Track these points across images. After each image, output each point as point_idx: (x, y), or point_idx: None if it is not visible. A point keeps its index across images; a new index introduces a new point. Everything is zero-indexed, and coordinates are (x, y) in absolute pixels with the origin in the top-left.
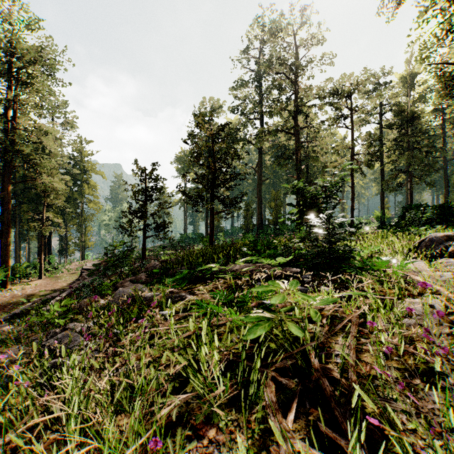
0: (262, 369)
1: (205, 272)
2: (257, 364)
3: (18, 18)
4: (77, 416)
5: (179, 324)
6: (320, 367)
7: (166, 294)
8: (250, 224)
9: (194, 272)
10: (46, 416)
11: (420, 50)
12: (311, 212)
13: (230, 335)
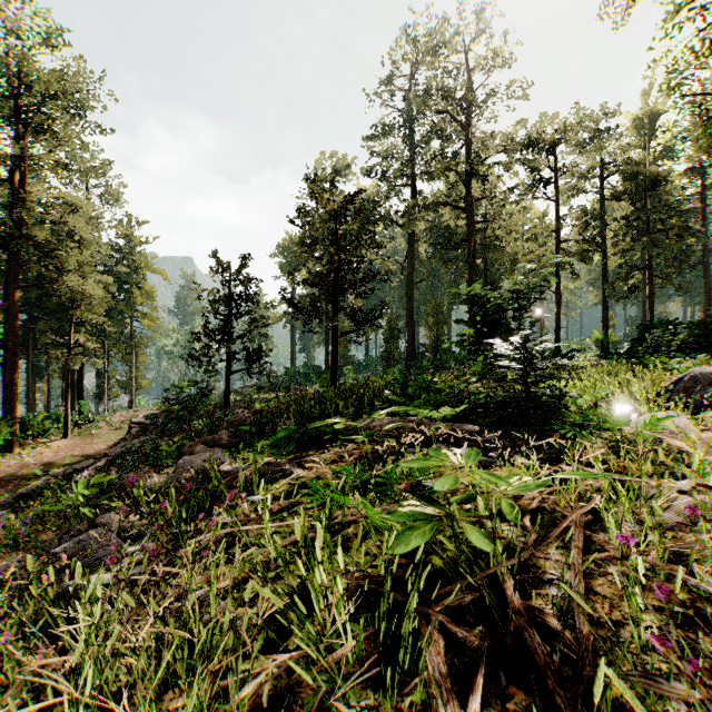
0: (421, 608)
1: (323, 430)
2: (413, 602)
3: (31, 28)
4: (89, 702)
5: (279, 519)
6: (523, 607)
7: (259, 466)
8: (396, 352)
9: (305, 430)
10: (30, 706)
11: (667, 73)
12: (495, 333)
13: (364, 543)
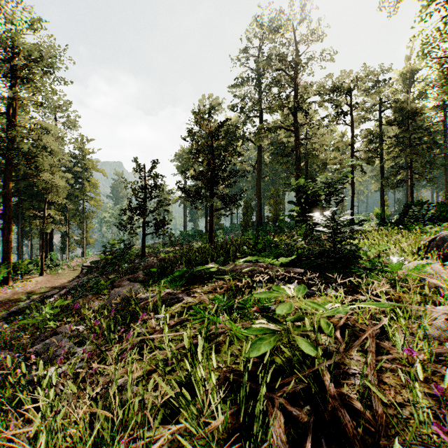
0: (268, 393)
1: (203, 272)
2: (262, 390)
3: (20, 17)
4: None
5: (174, 330)
6: (337, 394)
7: (162, 295)
8: (250, 221)
9: (192, 271)
10: None
11: (422, 44)
12: (313, 209)
13: (229, 347)
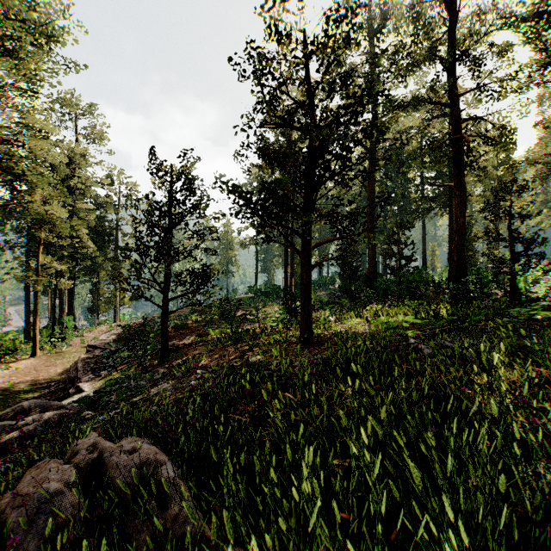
0: None
1: None
2: None
3: None
4: None
5: None
6: None
7: None
8: (354, 272)
9: None
10: None
11: None
12: None
13: None
